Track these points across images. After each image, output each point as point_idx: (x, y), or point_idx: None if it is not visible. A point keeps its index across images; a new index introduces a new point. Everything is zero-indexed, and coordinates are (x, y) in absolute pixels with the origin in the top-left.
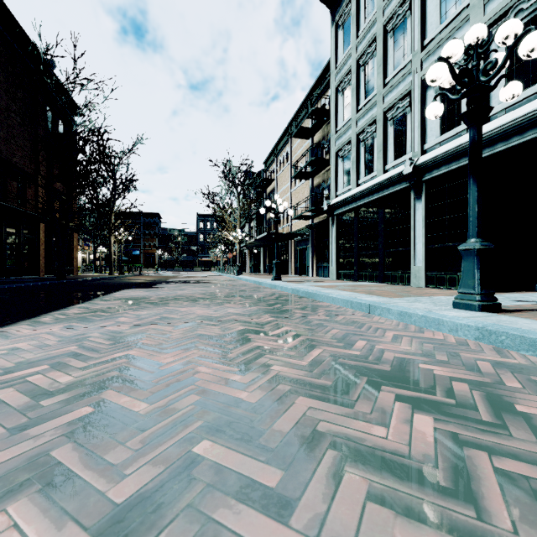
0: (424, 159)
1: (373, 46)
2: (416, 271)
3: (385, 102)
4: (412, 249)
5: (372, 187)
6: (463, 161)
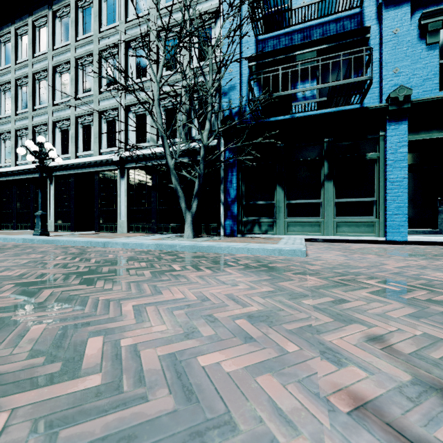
0: (52, 165)
1: (27, 80)
2: (50, 223)
3: (34, 121)
4: (48, 211)
5: (25, 170)
6: (69, 172)
